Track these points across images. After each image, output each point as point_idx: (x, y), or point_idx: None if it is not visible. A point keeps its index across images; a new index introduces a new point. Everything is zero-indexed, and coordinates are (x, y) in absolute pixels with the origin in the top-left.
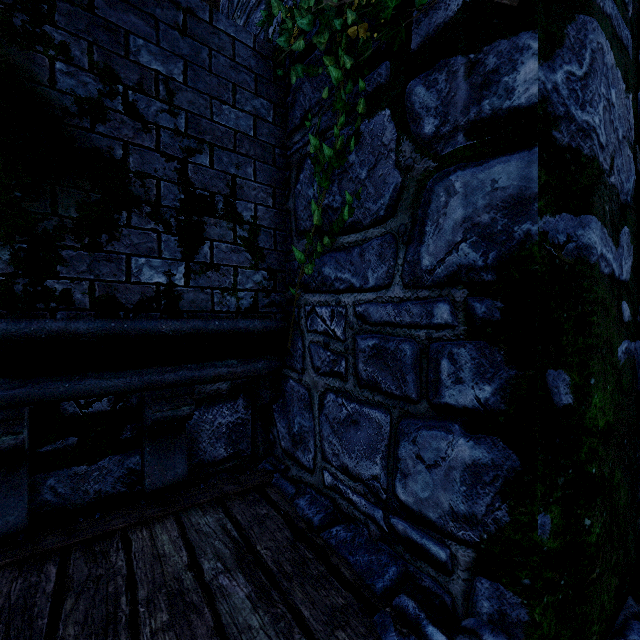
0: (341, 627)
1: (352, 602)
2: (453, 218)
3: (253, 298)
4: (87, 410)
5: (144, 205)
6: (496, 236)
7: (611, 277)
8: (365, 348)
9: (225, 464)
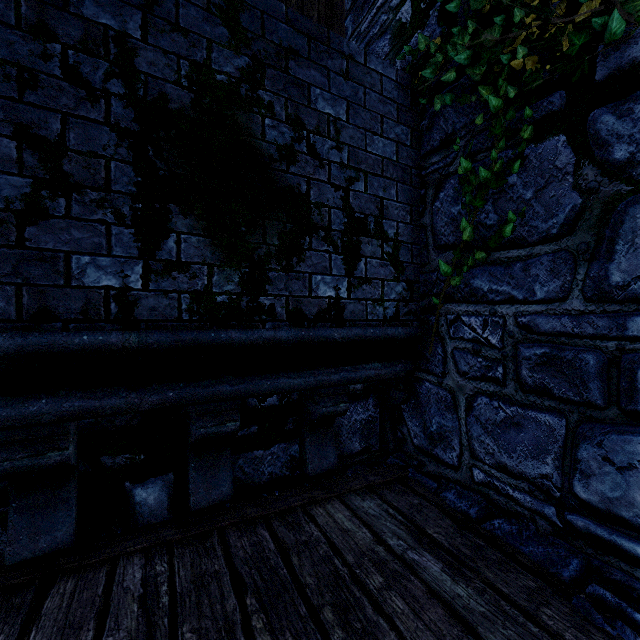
0: (544, 605)
1: (543, 586)
2: None
3: (395, 307)
4: (263, 404)
5: (320, 230)
6: None
7: None
8: (531, 356)
9: (359, 457)
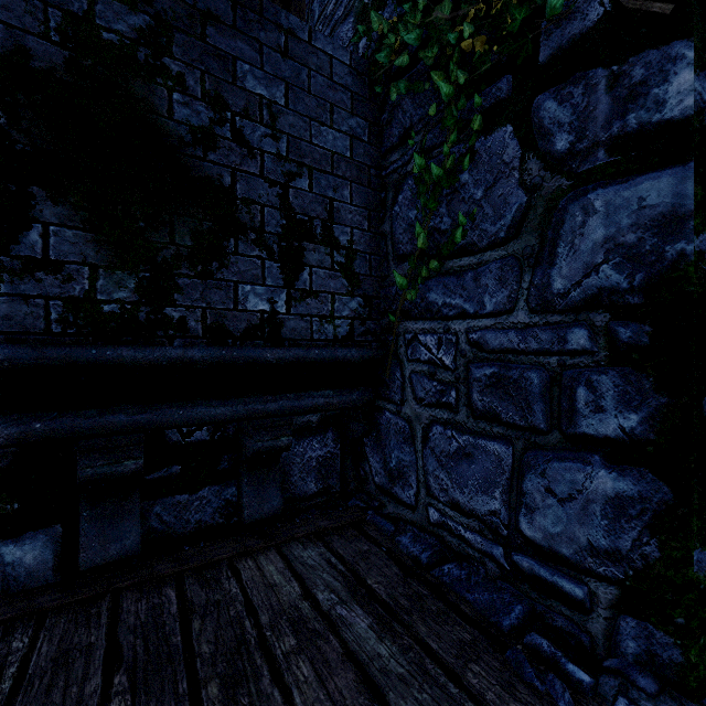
0: (473, 661)
1: (479, 638)
2: (592, 239)
3: (349, 326)
4: (189, 439)
5: (249, 232)
6: (644, 257)
7: None
8: (481, 377)
9: (315, 499)
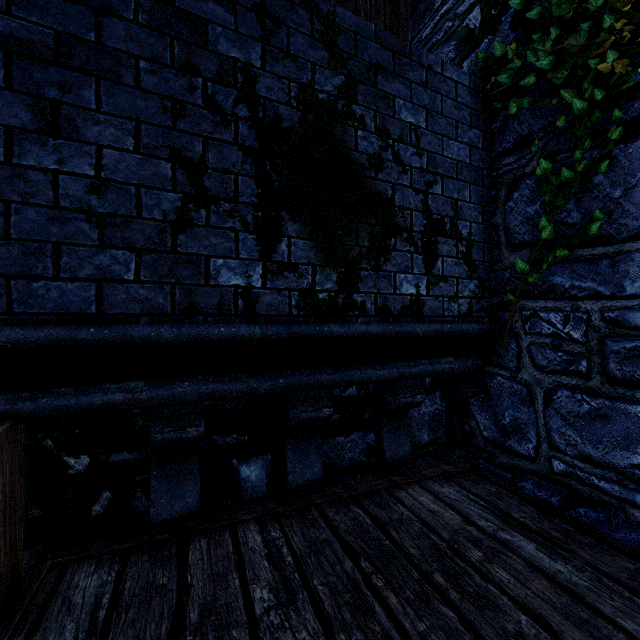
0: None
1: None
2: None
3: (468, 304)
4: (344, 394)
5: (403, 232)
6: None
7: None
8: (619, 350)
9: (427, 448)
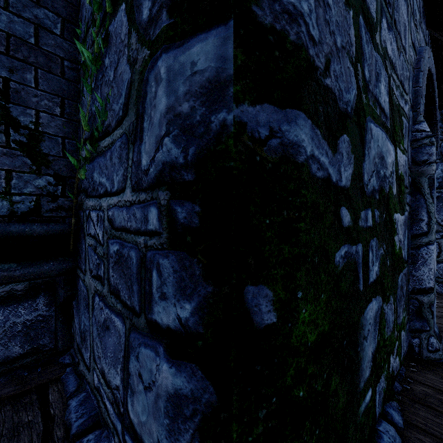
0: None
1: None
2: (159, 109)
3: (34, 202)
4: None
5: None
6: (195, 128)
7: (327, 181)
8: (112, 253)
9: (21, 361)
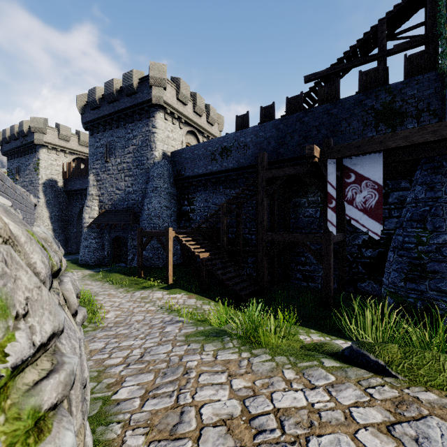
0: None
1: None
2: None
3: None
4: None
5: (409, 116)
6: None
7: None
8: None
9: None
